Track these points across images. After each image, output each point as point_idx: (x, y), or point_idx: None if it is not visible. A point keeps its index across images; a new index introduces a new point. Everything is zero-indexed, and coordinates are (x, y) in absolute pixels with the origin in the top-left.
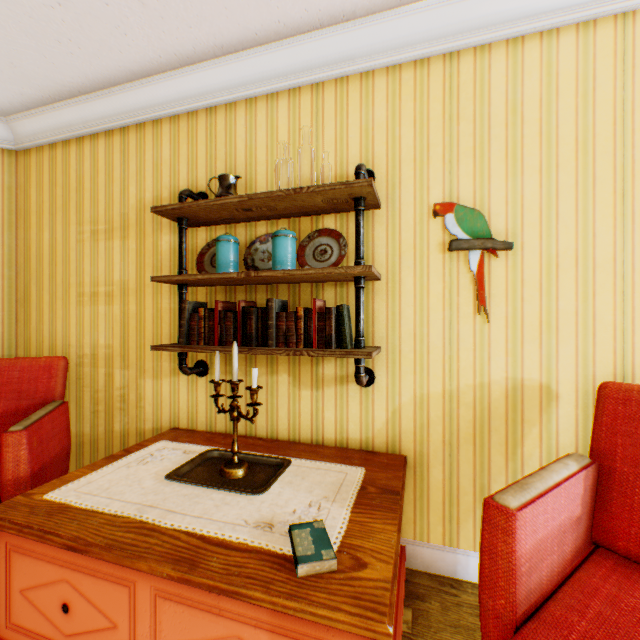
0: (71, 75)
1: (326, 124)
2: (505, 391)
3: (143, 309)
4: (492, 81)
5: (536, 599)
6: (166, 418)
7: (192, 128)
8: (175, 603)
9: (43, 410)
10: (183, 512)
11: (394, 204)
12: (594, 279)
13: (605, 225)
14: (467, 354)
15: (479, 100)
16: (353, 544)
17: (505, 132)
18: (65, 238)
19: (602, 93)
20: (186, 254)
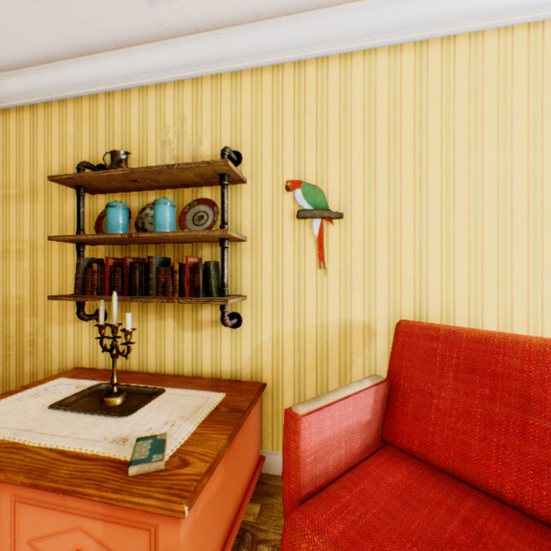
0: None
1: (204, 112)
2: (339, 329)
3: (50, 264)
4: (330, 86)
5: (322, 483)
6: (71, 359)
7: (93, 109)
8: (31, 506)
9: None
10: (54, 433)
11: (257, 180)
12: (401, 242)
13: (408, 201)
14: (311, 301)
15: (320, 100)
16: (187, 450)
17: (339, 126)
18: None
19: (406, 101)
20: (84, 217)
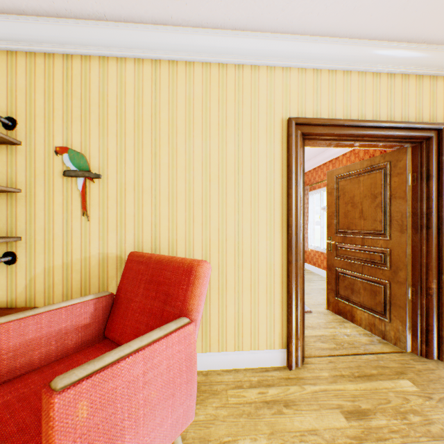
0: None
1: None
2: (99, 261)
3: None
4: (92, 78)
5: (26, 372)
6: None
7: None
8: None
9: None
10: None
11: (32, 143)
12: (143, 197)
13: (148, 169)
14: (78, 240)
15: (85, 88)
16: None
17: (99, 110)
18: None
19: (147, 99)
20: None
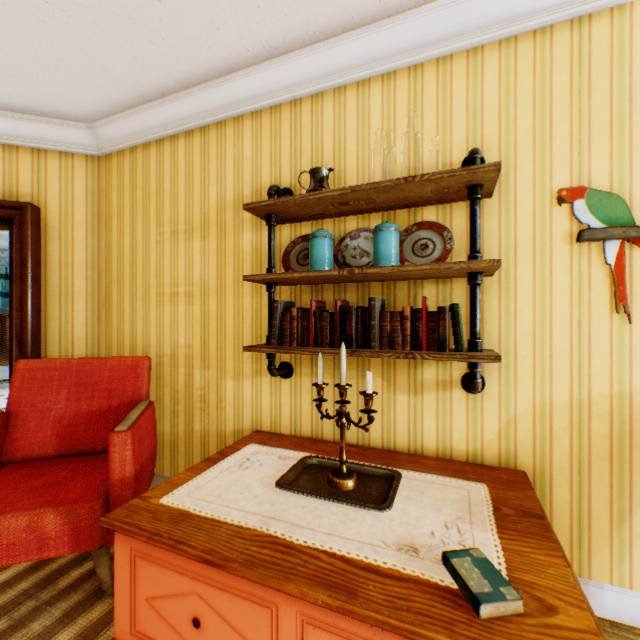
0: (157, 77)
1: (425, 109)
2: None
3: (223, 309)
4: (634, 45)
5: None
6: (247, 420)
7: (275, 123)
8: (326, 632)
9: (137, 410)
10: (310, 527)
11: (508, 192)
12: None
13: None
14: (601, 359)
15: (617, 68)
16: (524, 580)
17: None
18: (145, 239)
19: None
20: (274, 252)
